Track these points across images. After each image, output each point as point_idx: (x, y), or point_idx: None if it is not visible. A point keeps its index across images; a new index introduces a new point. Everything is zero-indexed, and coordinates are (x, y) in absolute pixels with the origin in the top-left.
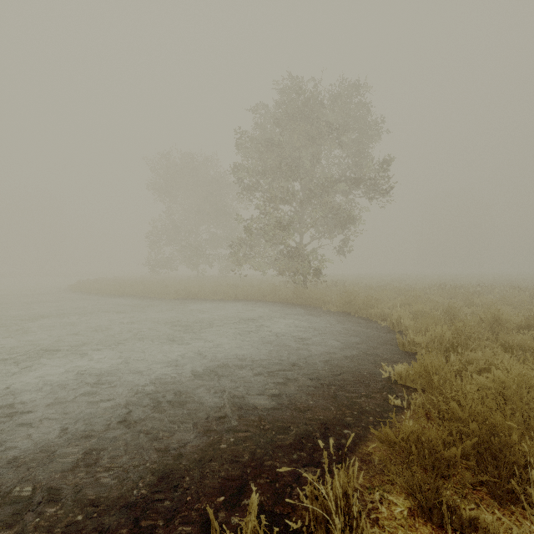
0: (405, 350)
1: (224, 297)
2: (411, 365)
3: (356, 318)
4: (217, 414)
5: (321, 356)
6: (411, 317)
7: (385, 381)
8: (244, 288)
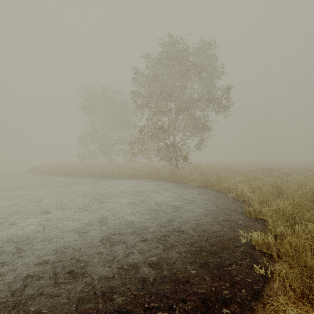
0: (252, 216)
1: (125, 176)
2: (267, 235)
3: (211, 190)
4: (107, 287)
5: (192, 222)
6: (250, 191)
7: (244, 247)
8: (138, 170)
